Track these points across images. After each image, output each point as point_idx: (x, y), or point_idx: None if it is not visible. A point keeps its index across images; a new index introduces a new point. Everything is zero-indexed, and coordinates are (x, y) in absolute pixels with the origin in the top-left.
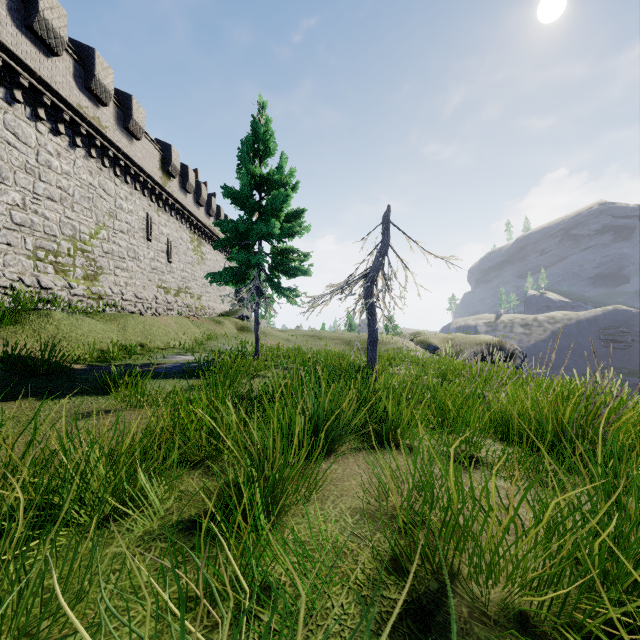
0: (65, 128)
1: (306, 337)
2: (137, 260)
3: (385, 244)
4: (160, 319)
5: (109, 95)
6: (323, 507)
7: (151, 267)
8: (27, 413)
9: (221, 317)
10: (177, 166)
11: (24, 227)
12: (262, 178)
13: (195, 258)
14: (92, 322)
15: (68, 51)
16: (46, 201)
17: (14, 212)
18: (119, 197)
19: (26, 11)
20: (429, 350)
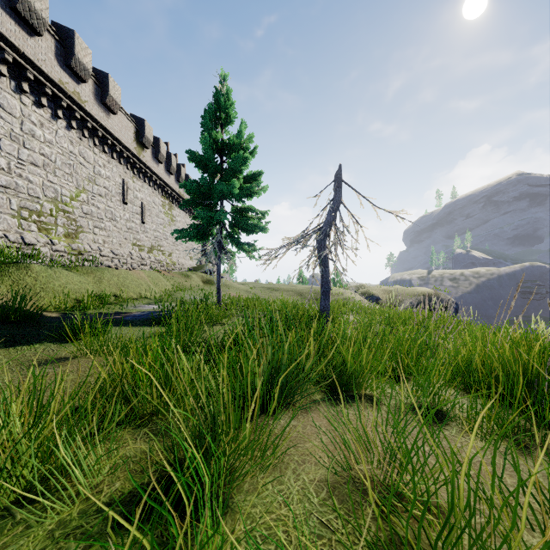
0: (48, 101)
1: (263, 289)
2: (114, 221)
3: (337, 201)
4: (133, 272)
5: (88, 73)
6: (282, 479)
7: (127, 227)
8: None
9: (189, 271)
10: (150, 138)
11: (9, 189)
12: (223, 143)
13: (166, 220)
14: (69, 274)
15: (50, 32)
16: (30, 166)
17: None
18: (97, 164)
19: None
20: (372, 300)
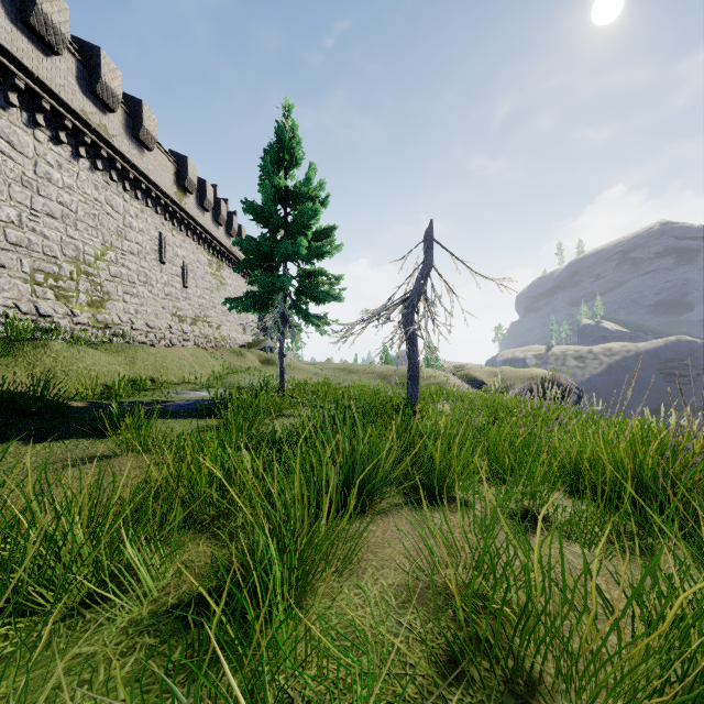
0: (67, 136)
1: (337, 371)
2: (149, 285)
3: (427, 264)
4: (174, 351)
5: (117, 100)
6: (359, 584)
7: (165, 293)
8: (9, 460)
9: (243, 349)
10: (194, 180)
11: (20, 247)
12: (287, 191)
13: (214, 283)
14: (96, 354)
15: (70, 50)
16: (45, 218)
17: (9, 230)
18: (128, 214)
19: (22, 4)
20: (474, 385)
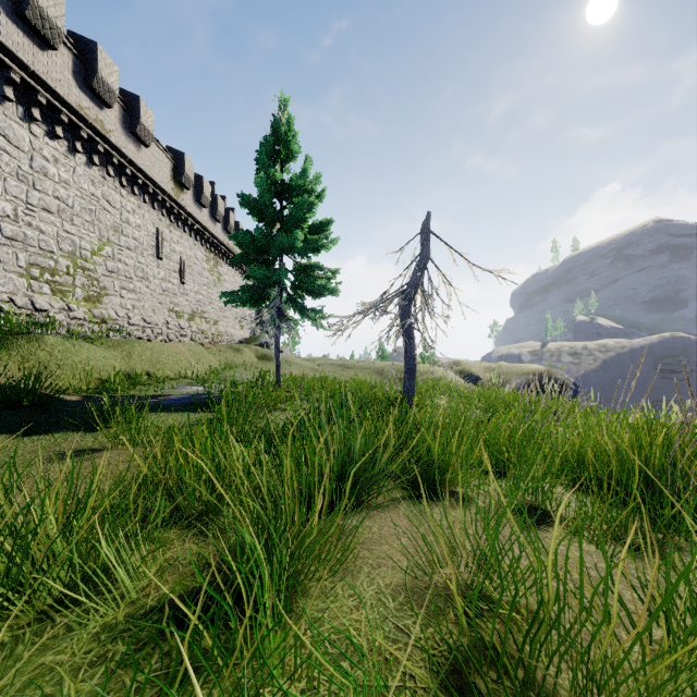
0: (63, 131)
1: (334, 366)
2: (146, 280)
3: (424, 257)
4: (170, 346)
5: (113, 95)
6: (354, 583)
7: (162, 288)
8: None
9: (240, 344)
10: (191, 177)
11: (16, 241)
12: (283, 184)
13: (211, 279)
14: (92, 348)
15: (66, 44)
16: (41, 212)
17: (4, 224)
18: (125, 210)
19: None
20: (470, 381)
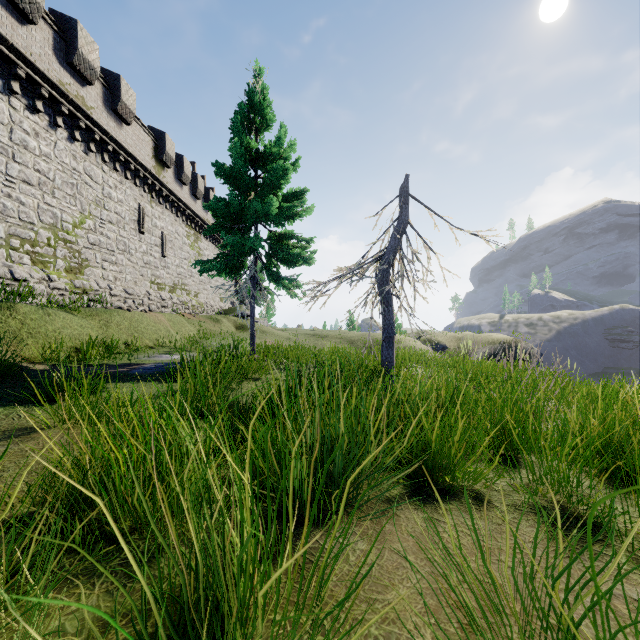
0: (44, 106)
1: (307, 336)
2: (128, 253)
3: (403, 221)
4: (150, 315)
5: (94, 72)
6: None
7: (143, 261)
8: None
9: (219, 315)
10: (171, 155)
11: None
12: (258, 152)
13: (192, 254)
14: (68, 317)
15: (46, 20)
16: (21, 184)
17: None
18: (107, 185)
19: None
20: (437, 349)
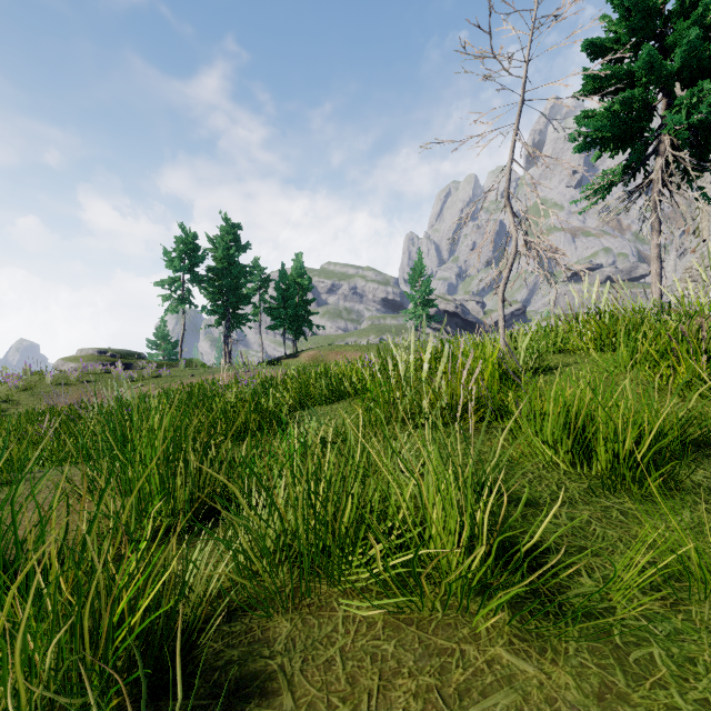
0: None
1: None
2: None
3: None
4: None
5: None
6: None
7: None
8: None
9: None
10: None
11: None
12: None
13: None
14: None
15: None
16: None
17: None
18: None
19: None
20: None
